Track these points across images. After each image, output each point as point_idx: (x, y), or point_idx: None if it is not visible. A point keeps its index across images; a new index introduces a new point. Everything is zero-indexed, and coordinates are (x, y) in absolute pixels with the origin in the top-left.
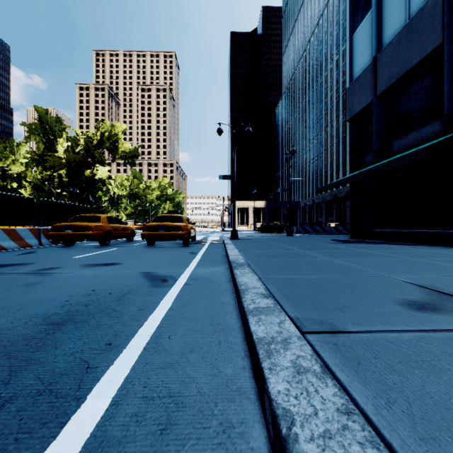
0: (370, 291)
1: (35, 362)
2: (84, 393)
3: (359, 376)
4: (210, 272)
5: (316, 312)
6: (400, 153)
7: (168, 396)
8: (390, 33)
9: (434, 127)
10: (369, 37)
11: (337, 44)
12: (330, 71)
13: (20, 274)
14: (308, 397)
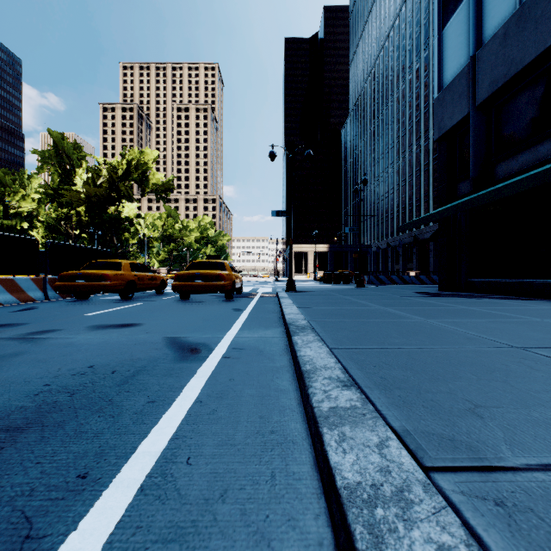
0: (506, 374)
1: None
2: None
3: None
4: (259, 338)
5: (435, 418)
6: (507, 179)
7: None
8: (493, 24)
9: None
10: (464, 31)
11: (418, 50)
12: (409, 83)
13: (2, 339)
14: None
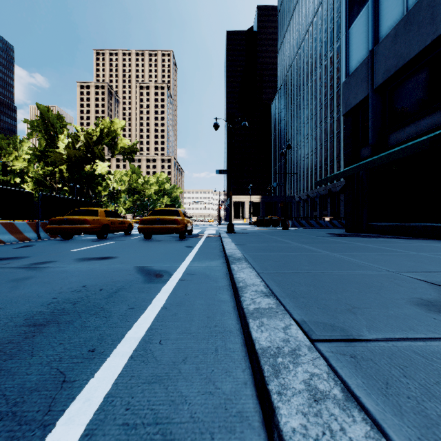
0: (379, 289)
1: (5, 373)
2: (53, 418)
3: (391, 404)
4: (206, 267)
5: (324, 314)
6: (397, 146)
7: (153, 423)
8: (387, 26)
9: (433, 119)
10: (365, 30)
11: (332, 42)
12: (325, 67)
13: (13, 268)
14: (334, 440)
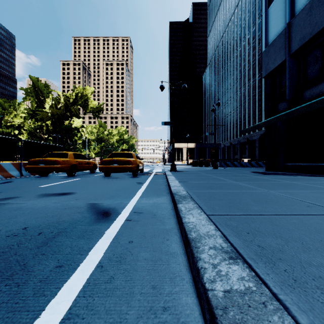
0: None
1: None
2: None
3: None
4: (153, 204)
5: None
6: (311, 100)
7: None
8: (302, 2)
9: None
10: (282, 8)
11: (249, 27)
12: (244, 46)
13: None
14: None
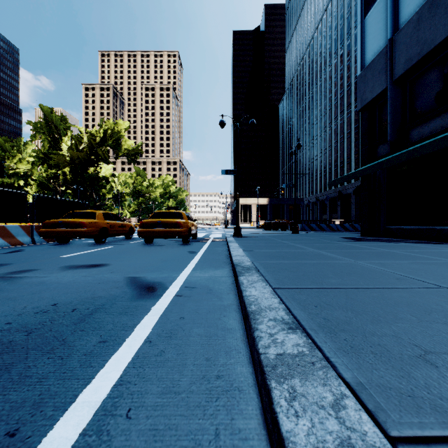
0: (444, 315)
1: None
2: None
3: None
4: (209, 278)
5: (388, 367)
6: (420, 142)
7: None
8: (408, 11)
9: None
10: (383, 18)
11: (342, 39)
12: (335, 66)
13: None
14: None
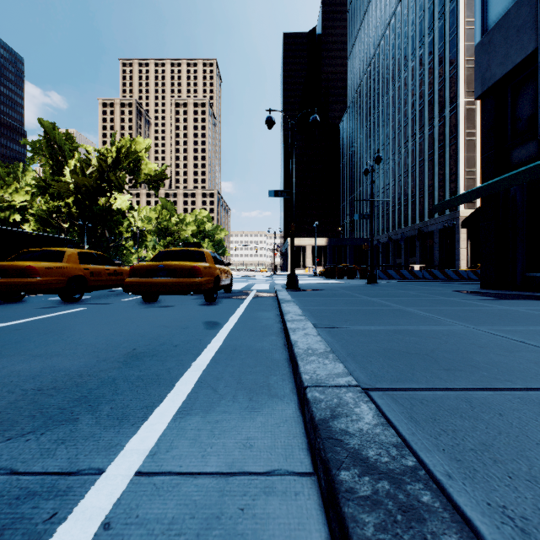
0: None
1: None
2: None
3: None
4: (217, 501)
5: None
6: None
7: None
8: None
9: None
10: None
11: (422, 35)
12: (412, 70)
13: None
14: None
